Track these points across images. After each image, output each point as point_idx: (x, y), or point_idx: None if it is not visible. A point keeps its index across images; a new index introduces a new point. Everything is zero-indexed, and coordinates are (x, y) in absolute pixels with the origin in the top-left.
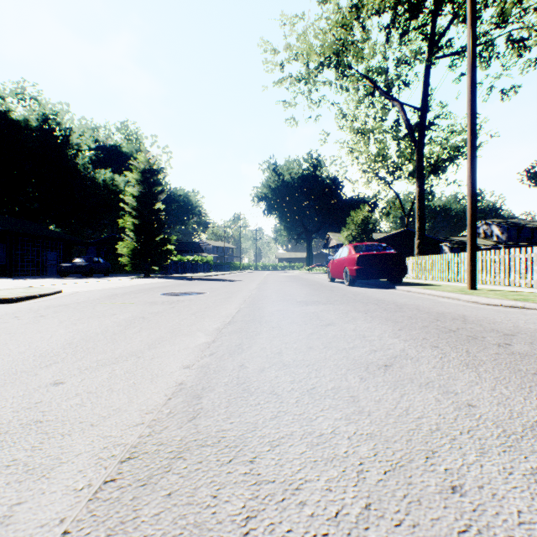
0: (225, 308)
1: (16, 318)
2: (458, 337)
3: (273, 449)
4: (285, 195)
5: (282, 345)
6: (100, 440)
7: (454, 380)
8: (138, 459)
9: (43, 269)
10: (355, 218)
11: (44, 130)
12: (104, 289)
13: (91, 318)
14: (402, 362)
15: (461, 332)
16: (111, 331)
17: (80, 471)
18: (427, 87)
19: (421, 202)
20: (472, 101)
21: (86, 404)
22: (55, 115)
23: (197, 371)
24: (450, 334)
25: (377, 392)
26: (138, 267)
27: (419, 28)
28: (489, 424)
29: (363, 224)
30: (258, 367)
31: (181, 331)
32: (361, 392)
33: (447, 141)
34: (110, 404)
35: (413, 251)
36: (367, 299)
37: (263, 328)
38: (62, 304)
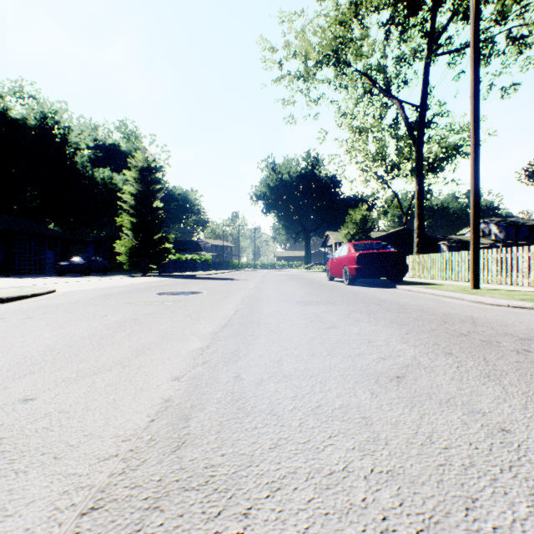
0: (222, 309)
1: (1, 320)
2: (471, 342)
3: (273, 495)
4: (284, 194)
5: (282, 351)
6: (61, 480)
7: (478, 396)
8: (103, 510)
9: (41, 268)
10: (353, 217)
11: (43, 128)
12: (100, 288)
13: (80, 320)
14: (415, 373)
15: (474, 336)
16: (98, 335)
17: (26, 531)
18: (426, 85)
19: (420, 200)
20: (475, 96)
21: (54, 428)
22: (54, 113)
23: (187, 383)
24: (462, 338)
25: (393, 411)
26: (135, 265)
27: (419, 25)
28: (533, 458)
29: (362, 223)
30: (255, 379)
31: (174, 335)
32: (373, 411)
33: (445, 140)
34: (82, 427)
35: (411, 249)
36: (369, 299)
37: (262, 331)
38: (54, 304)
